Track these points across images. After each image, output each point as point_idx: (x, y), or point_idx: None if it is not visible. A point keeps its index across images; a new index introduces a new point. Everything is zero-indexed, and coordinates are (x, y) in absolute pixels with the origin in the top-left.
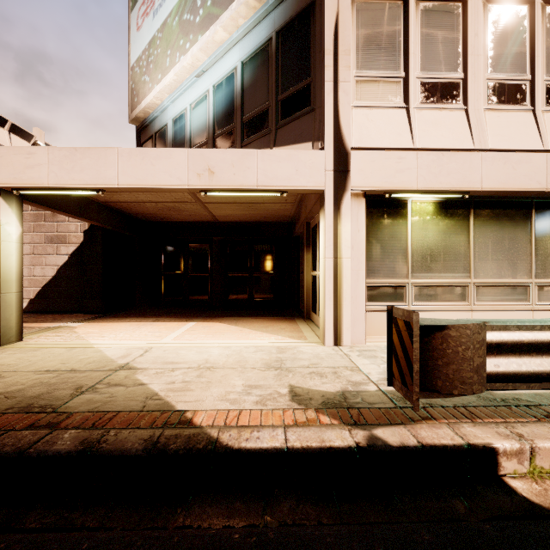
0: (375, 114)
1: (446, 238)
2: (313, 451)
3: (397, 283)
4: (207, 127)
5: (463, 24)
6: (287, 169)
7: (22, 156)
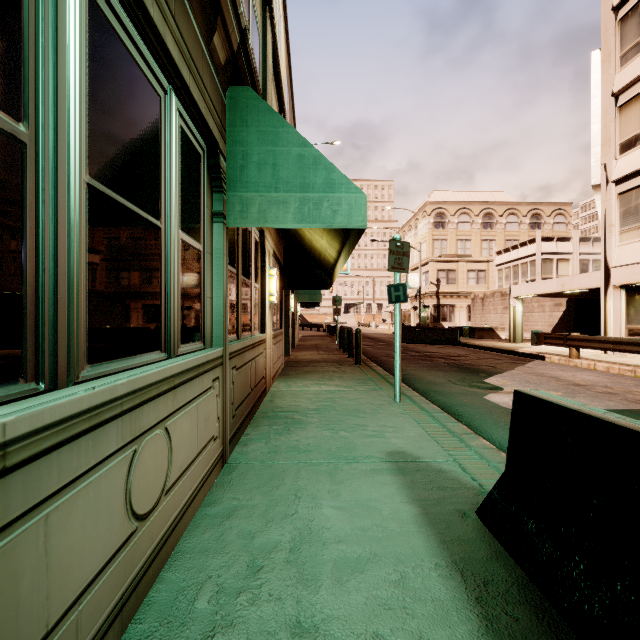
0: (627, 247)
1: None
2: (522, 353)
3: None
4: None
5: None
6: (586, 281)
7: (519, 287)
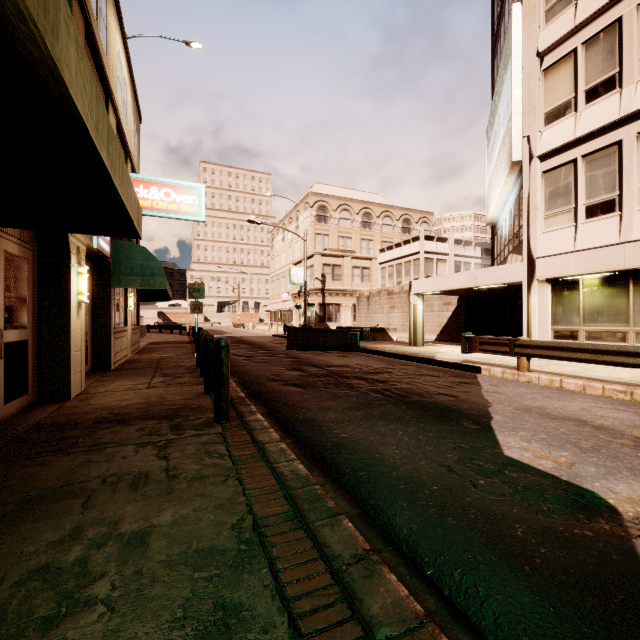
0: (554, 234)
1: (609, 301)
2: (446, 362)
3: (573, 329)
4: (507, 235)
5: (619, 158)
6: (505, 274)
7: (421, 282)
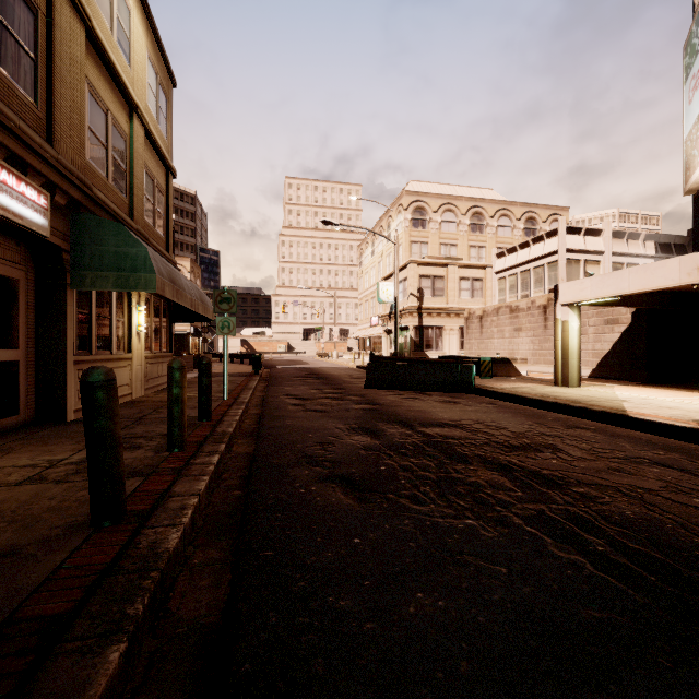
0: None
1: None
2: (663, 424)
3: None
4: None
5: None
6: None
7: (578, 285)
